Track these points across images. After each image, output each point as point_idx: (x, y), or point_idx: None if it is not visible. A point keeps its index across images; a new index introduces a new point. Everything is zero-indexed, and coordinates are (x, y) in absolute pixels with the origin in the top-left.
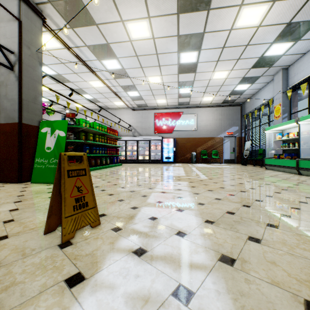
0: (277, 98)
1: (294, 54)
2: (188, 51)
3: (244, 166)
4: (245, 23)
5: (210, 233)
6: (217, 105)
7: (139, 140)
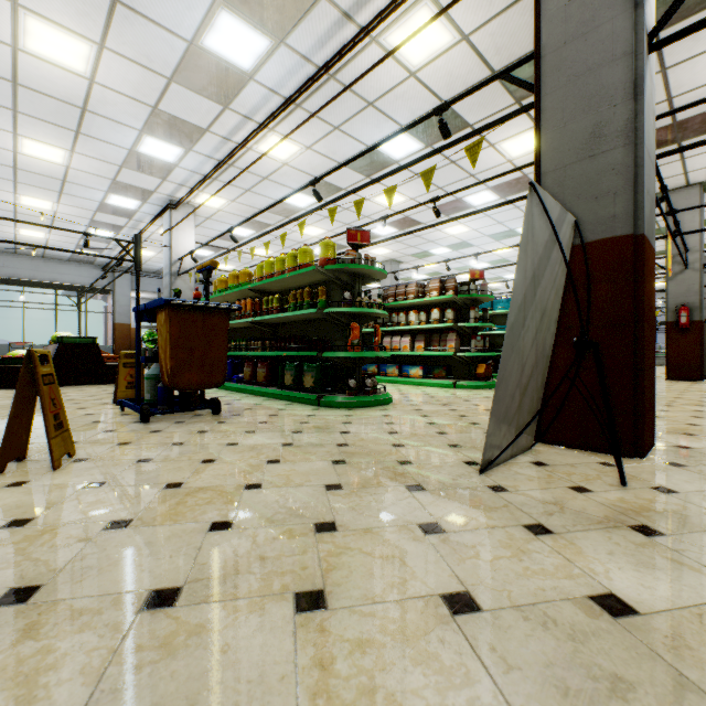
0: None
1: None
2: None
3: None
4: None
5: None
6: None
7: None
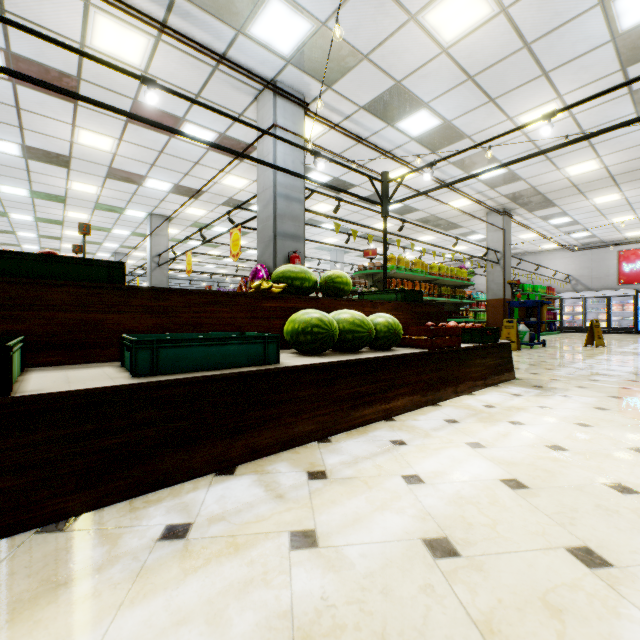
0: None
1: None
2: None
3: None
4: None
5: None
6: None
7: (586, 297)
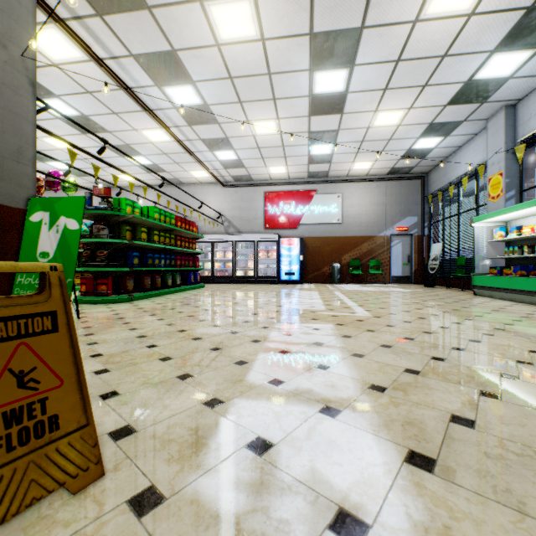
0: (495, 162)
1: (532, 77)
2: (329, 68)
3: (431, 289)
4: (444, 8)
5: (442, 522)
6: (378, 177)
7: (236, 241)
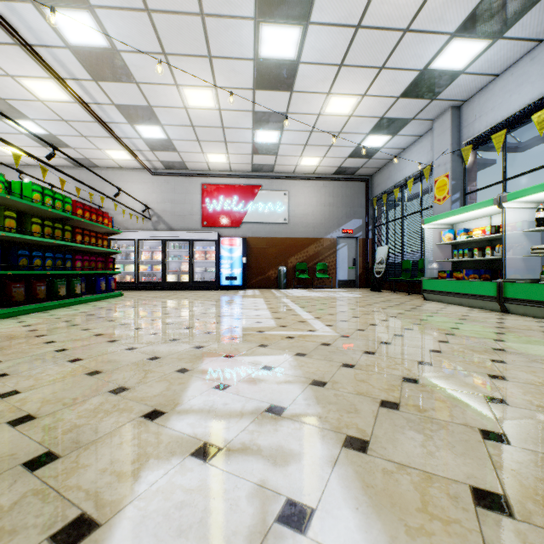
0: (441, 164)
1: (480, 75)
2: (279, 22)
3: (379, 293)
4: None
5: None
6: (325, 177)
7: (167, 239)
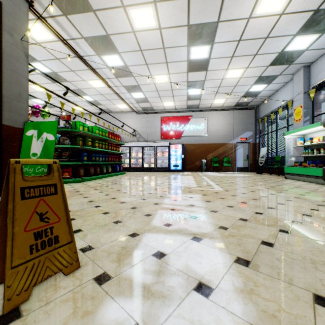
0: (298, 99)
1: (319, 49)
2: (199, 45)
3: (260, 175)
4: (266, 10)
5: (250, 287)
6: (229, 108)
7: (144, 146)
